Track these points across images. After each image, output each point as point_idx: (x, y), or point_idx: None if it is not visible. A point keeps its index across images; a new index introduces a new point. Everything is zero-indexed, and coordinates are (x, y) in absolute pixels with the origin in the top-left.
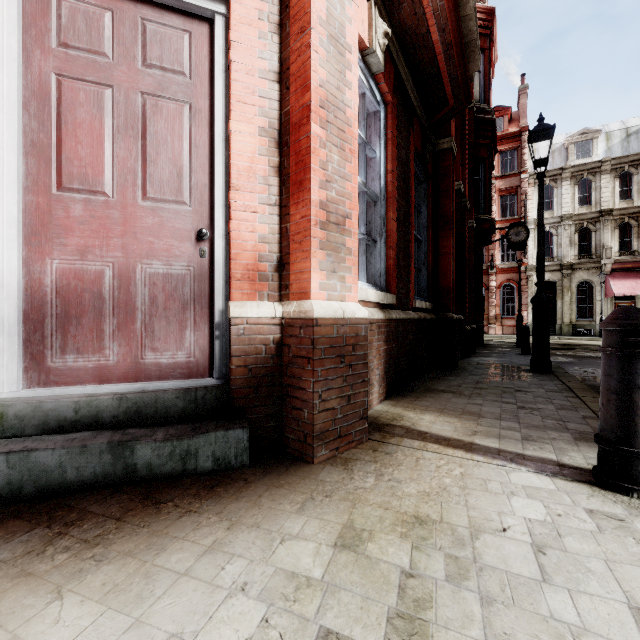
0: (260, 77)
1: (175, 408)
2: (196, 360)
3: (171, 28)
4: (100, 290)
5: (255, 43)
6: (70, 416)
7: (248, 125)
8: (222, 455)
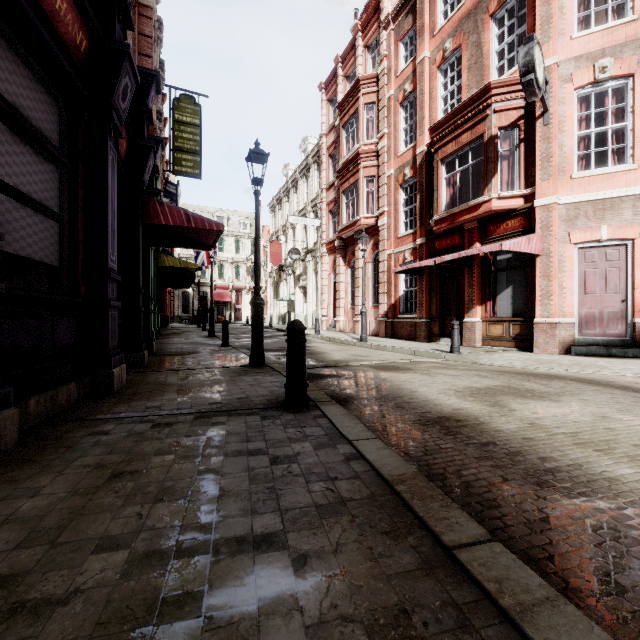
0: None
1: (618, 343)
2: (621, 333)
3: (613, 250)
4: (594, 316)
5: None
6: (592, 342)
7: (639, 271)
8: (635, 354)
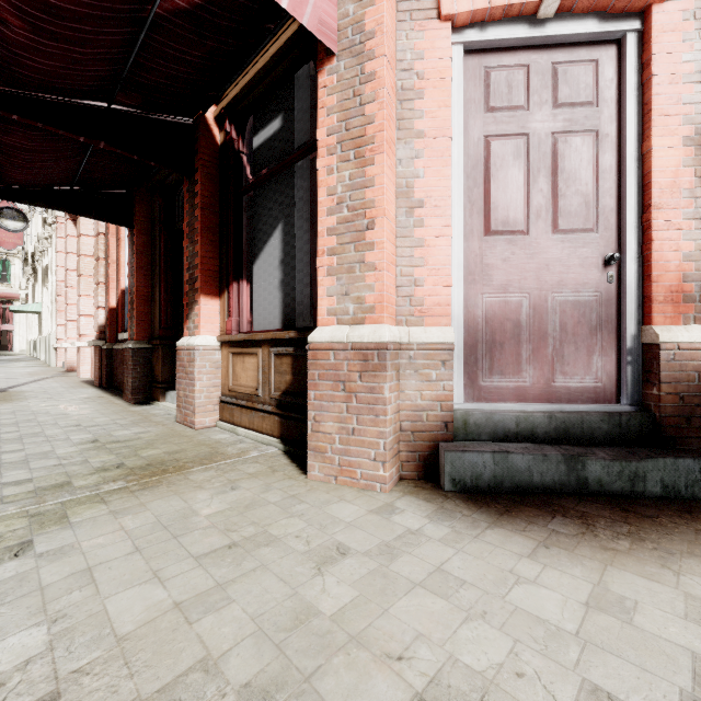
0: (684, 83)
1: (599, 430)
2: (603, 385)
3: (578, 63)
4: (518, 319)
5: (679, 48)
6: (512, 428)
7: (671, 138)
8: (670, 483)
